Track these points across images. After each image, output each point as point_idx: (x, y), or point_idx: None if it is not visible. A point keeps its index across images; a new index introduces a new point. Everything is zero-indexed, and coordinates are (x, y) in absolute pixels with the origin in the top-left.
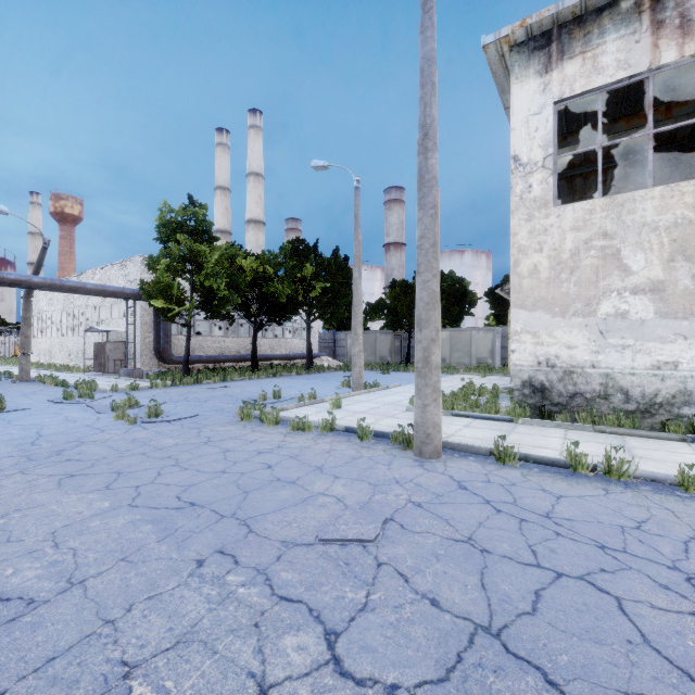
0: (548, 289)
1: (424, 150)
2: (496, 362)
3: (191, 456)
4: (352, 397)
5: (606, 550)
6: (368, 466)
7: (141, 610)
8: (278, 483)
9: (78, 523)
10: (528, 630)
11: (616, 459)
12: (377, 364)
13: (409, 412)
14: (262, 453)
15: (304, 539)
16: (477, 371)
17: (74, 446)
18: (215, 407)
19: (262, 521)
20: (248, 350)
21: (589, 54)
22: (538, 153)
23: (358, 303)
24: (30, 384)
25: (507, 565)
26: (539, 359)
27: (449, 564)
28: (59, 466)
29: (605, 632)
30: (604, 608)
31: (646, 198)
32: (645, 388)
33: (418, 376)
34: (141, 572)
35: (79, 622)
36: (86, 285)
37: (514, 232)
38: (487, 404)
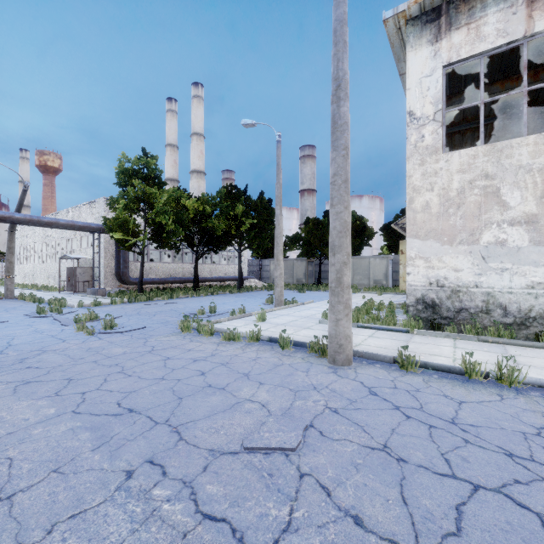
0: (438, 222)
1: (336, 99)
2: (389, 283)
3: (136, 364)
4: (274, 312)
5: (515, 458)
6: (289, 373)
7: (62, 532)
8: (209, 390)
9: (22, 431)
10: None
11: (507, 368)
12: (294, 285)
13: (322, 324)
14: (197, 361)
15: (230, 447)
16: (374, 291)
17: (36, 355)
18: (161, 320)
19: (192, 428)
20: (191, 273)
21: (472, 25)
22: (429, 109)
23: (280, 235)
24: (13, 301)
25: (424, 476)
26: (430, 280)
27: (368, 475)
28: (18, 373)
29: None
30: (528, 528)
31: (522, 144)
32: (521, 304)
33: (332, 294)
34: (70, 486)
35: None
36: (59, 220)
37: (409, 175)
38: (386, 318)
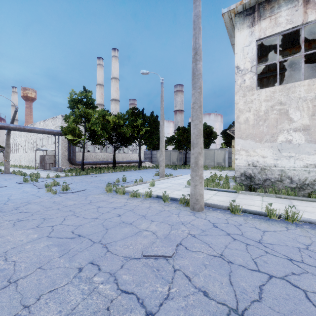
0: (253, 129)
1: (195, 60)
2: (226, 164)
3: (81, 210)
4: (159, 181)
5: (293, 261)
6: (168, 215)
7: (45, 299)
8: (123, 224)
9: (19, 247)
10: (258, 311)
11: (291, 212)
12: (171, 165)
13: (187, 188)
14: (116, 208)
15: (135, 255)
16: (217, 169)
17: (24, 205)
18: (95, 186)
19: (114, 245)
20: (111, 159)
21: (273, 17)
22: (248, 65)
23: (162, 137)
24: (9, 175)
25: (242, 270)
26: (249, 163)
27: (211, 270)
28: (15, 215)
29: (301, 313)
30: (298, 297)
31: (301, 85)
32: (300, 176)
33: (192, 171)
34: (48, 275)
35: (10, 307)
36: (35, 128)
37: (236, 102)
38: (224, 184)
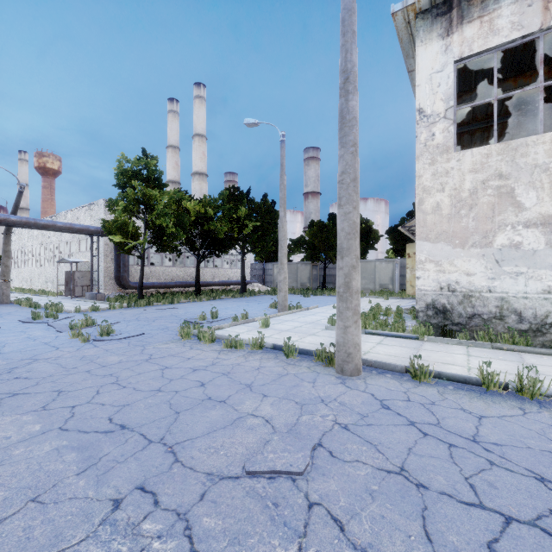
0: (450, 224)
1: (345, 93)
2: (396, 287)
3: (131, 374)
4: (278, 317)
5: (547, 483)
6: (294, 384)
7: None
8: (209, 403)
9: (1, 451)
10: None
11: (528, 379)
12: (298, 289)
13: (328, 330)
14: (197, 370)
15: (231, 470)
16: (380, 295)
17: (26, 364)
18: (161, 326)
19: (189, 448)
20: (193, 277)
21: (486, 18)
22: (440, 106)
23: (284, 238)
24: (9, 306)
25: (448, 505)
26: (441, 285)
27: (385, 504)
28: (5, 384)
29: None
30: None
31: (538, 142)
32: (537, 310)
33: (340, 300)
34: (49, 518)
35: None
36: (56, 223)
37: (419, 175)
38: (395, 324)
